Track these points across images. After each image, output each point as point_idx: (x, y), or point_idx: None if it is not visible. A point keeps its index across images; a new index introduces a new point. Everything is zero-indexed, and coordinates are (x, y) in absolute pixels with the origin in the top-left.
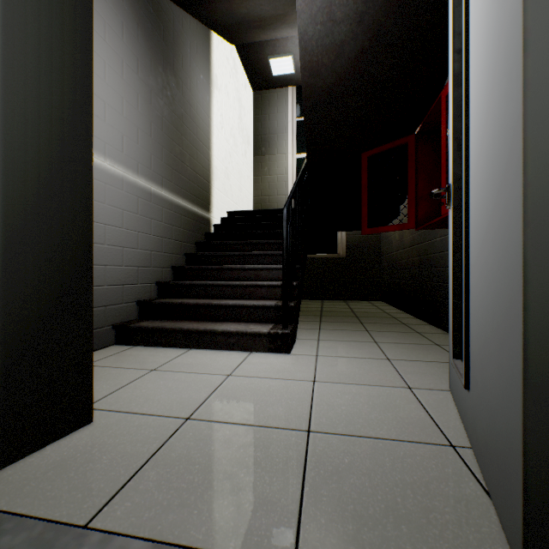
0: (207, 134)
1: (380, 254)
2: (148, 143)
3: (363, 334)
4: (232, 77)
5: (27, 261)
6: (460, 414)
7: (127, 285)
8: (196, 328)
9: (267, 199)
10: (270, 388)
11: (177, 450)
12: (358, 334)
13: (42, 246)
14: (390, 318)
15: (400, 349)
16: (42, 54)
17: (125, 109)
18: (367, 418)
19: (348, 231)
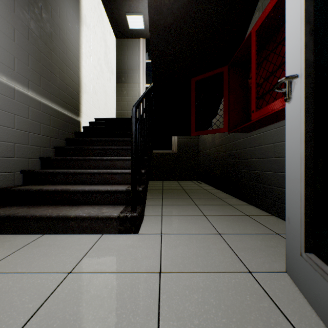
0: (76, 56)
1: (198, 151)
2: (11, 46)
3: (194, 208)
4: (99, 22)
5: None
6: (326, 323)
7: None
8: (49, 215)
9: (125, 113)
10: (112, 291)
11: None
12: (191, 209)
13: None
14: (208, 193)
15: (224, 222)
16: None
17: None
18: None
19: (179, 136)
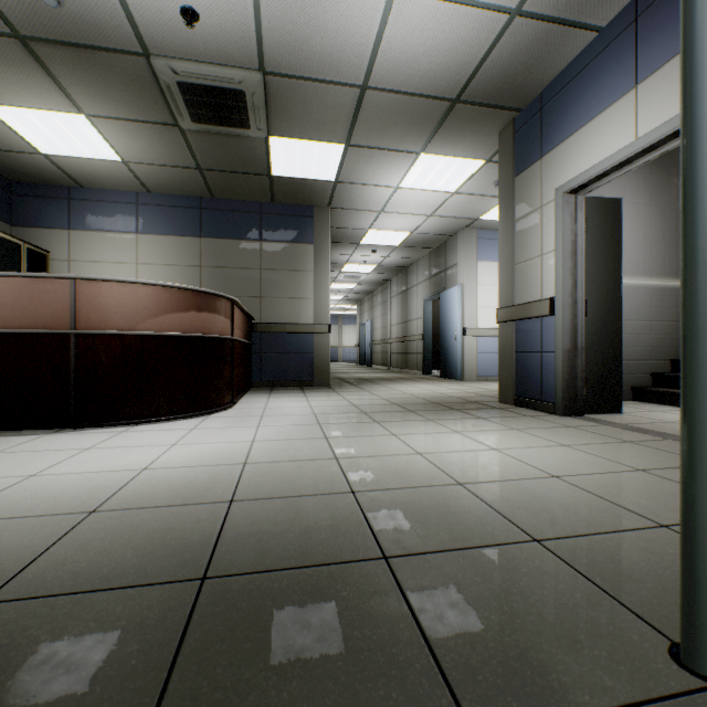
0: None
1: None
2: (661, 250)
3: None
4: None
5: (598, 349)
6: None
7: (641, 361)
8: None
9: None
10: None
11: (658, 424)
12: None
13: (603, 343)
14: None
15: None
16: (603, 276)
17: (639, 236)
18: None
19: None
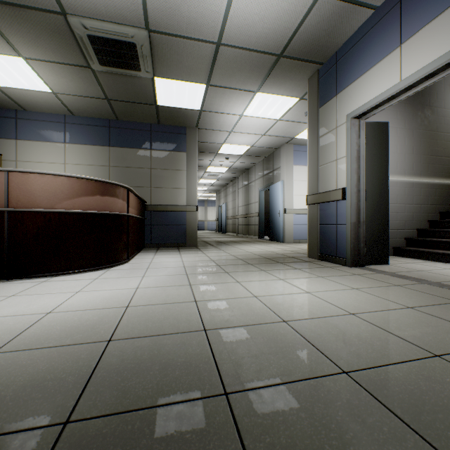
0: None
1: None
2: (411, 158)
3: None
4: None
5: (374, 222)
6: None
7: (398, 230)
8: (437, 252)
9: None
10: None
11: (413, 272)
12: None
13: (376, 218)
14: None
15: None
16: (376, 174)
17: (398, 149)
18: None
19: None
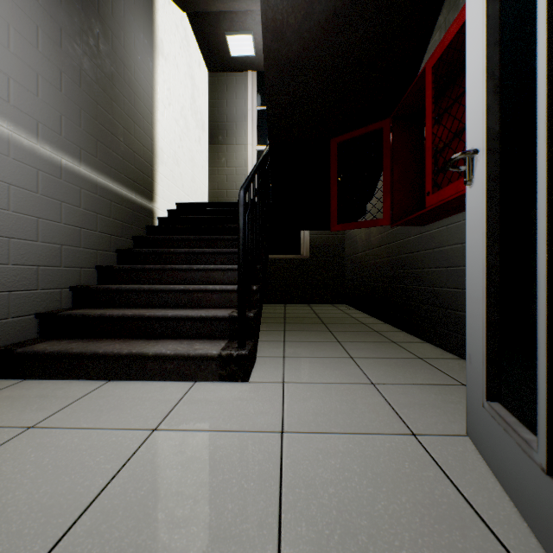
0: (149, 107)
1: (344, 255)
2: (57, 99)
3: (335, 347)
4: (183, 49)
5: None
6: (510, 494)
7: (17, 291)
8: (117, 352)
9: (224, 193)
10: (216, 453)
11: None
12: (330, 347)
13: None
14: (360, 324)
15: (382, 367)
16: None
17: (14, 41)
18: (373, 513)
19: (312, 230)
